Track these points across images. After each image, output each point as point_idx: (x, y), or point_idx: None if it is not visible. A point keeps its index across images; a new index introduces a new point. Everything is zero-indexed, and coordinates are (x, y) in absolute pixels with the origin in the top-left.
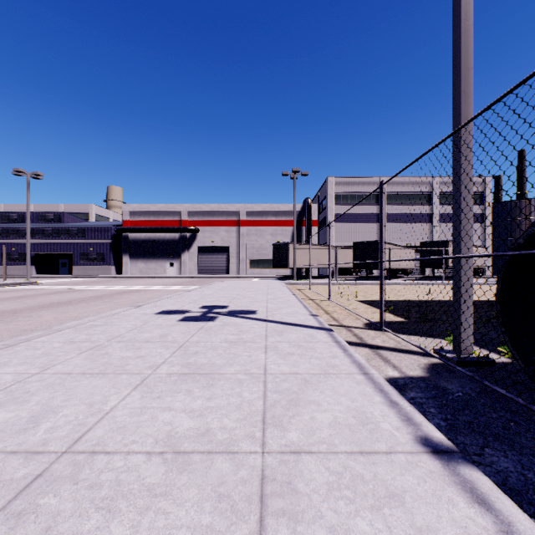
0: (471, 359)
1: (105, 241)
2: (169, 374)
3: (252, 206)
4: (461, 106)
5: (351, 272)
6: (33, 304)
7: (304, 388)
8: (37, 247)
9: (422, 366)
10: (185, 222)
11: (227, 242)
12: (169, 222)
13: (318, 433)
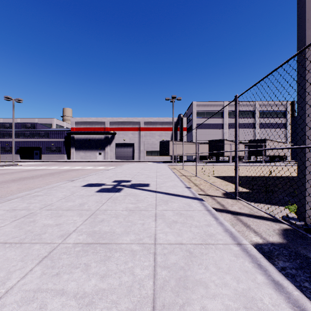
0: None
1: (61, 139)
2: (75, 243)
3: (147, 119)
4: (305, 31)
5: (206, 158)
6: (8, 178)
7: (190, 262)
8: (20, 143)
9: (277, 232)
10: (108, 128)
11: (133, 140)
12: (98, 128)
13: None
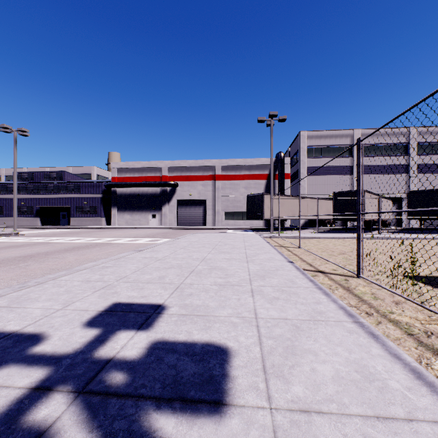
0: None
1: (97, 195)
2: None
3: (226, 162)
4: None
5: (325, 224)
6: None
7: None
8: (41, 201)
9: None
10: (166, 178)
11: (204, 195)
12: (151, 178)
13: None
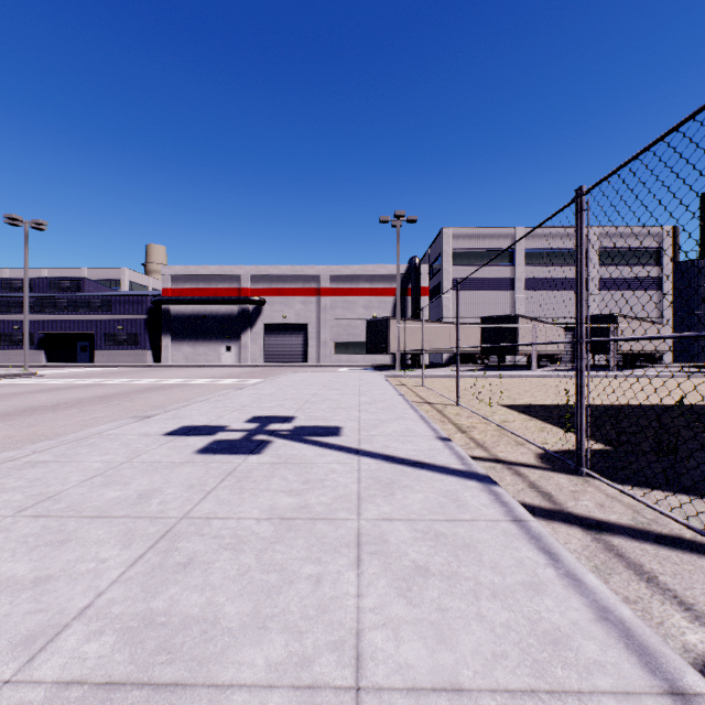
0: None
1: (139, 316)
2: (59, 685)
3: (337, 269)
4: None
5: (475, 360)
6: None
7: None
8: (47, 324)
9: None
10: (247, 291)
11: (304, 317)
12: (224, 291)
13: None
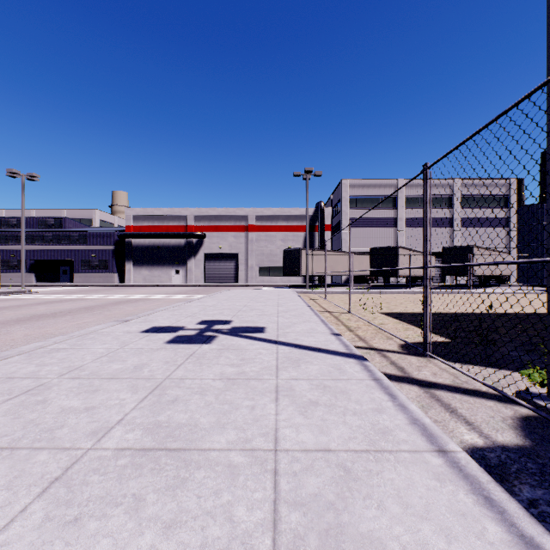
0: None
1: (108, 247)
2: (118, 449)
3: (261, 211)
4: None
5: (367, 280)
6: (10, 317)
7: (346, 492)
8: (36, 253)
9: (510, 423)
10: (192, 227)
11: (236, 248)
12: (174, 227)
13: None
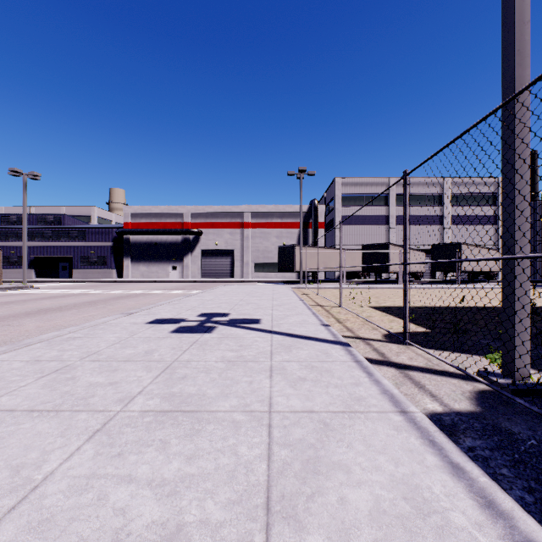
0: (538, 390)
1: (106, 243)
2: (143, 411)
3: (256, 208)
4: (514, 69)
5: (359, 276)
6: (19, 311)
7: (324, 438)
8: (36, 250)
9: (468, 395)
10: (188, 224)
11: (231, 244)
12: (171, 225)
13: (355, 536)
